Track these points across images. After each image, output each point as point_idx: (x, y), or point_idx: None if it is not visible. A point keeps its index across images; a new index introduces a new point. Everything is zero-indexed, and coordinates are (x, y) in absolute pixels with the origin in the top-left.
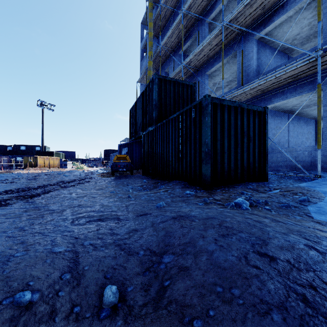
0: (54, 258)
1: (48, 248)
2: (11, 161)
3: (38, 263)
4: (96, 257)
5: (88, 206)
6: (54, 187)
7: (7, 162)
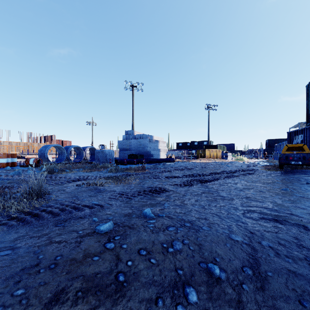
0: (233, 245)
1: (226, 232)
2: (189, 153)
3: (220, 243)
4: (280, 267)
5: (257, 200)
6: (220, 176)
7: (187, 154)
